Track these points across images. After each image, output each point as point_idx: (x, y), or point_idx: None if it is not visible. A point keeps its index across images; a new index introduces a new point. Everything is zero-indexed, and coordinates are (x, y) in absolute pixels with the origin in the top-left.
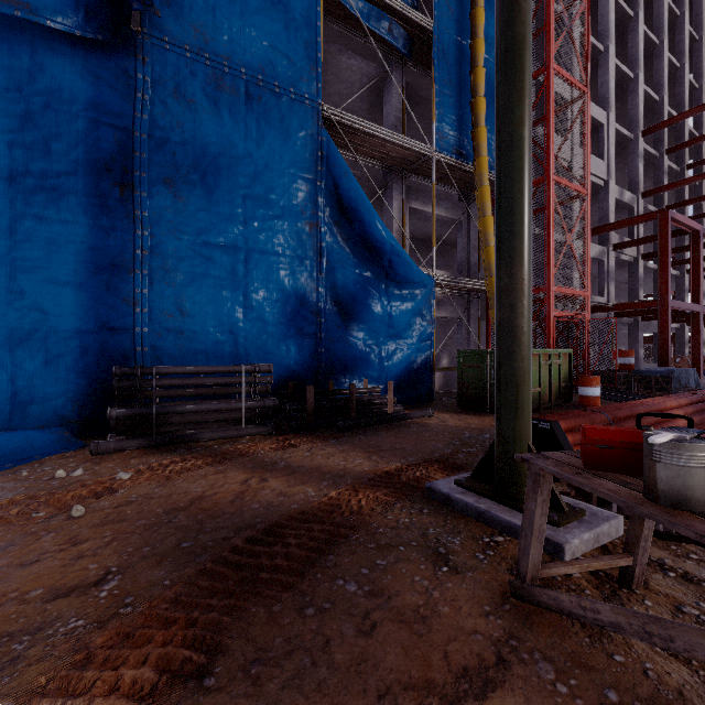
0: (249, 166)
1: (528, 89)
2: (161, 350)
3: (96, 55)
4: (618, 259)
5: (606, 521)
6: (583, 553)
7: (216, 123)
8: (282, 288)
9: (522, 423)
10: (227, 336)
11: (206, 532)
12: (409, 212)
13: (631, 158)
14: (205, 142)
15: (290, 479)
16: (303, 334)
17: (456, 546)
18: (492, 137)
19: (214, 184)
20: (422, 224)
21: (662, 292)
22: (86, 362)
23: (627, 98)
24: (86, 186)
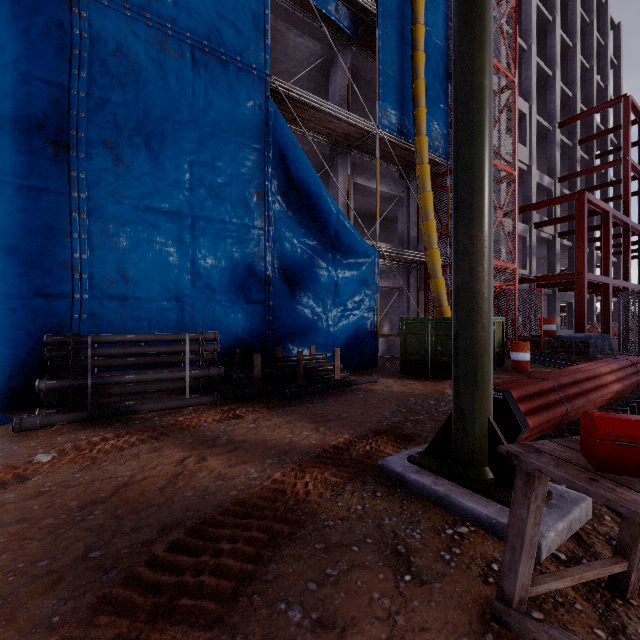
0: (195, 132)
1: (489, 35)
2: (100, 318)
3: (27, 5)
4: (538, 236)
5: (576, 505)
6: (558, 546)
7: (160, 87)
8: (229, 255)
9: (483, 397)
10: (172, 303)
11: (124, 534)
12: (353, 187)
13: (549, 146)
14: (149, 105)
15: (231, 457)
16: (251, 302)
17: (417, 543)
18: (431, 118)
19: (158, 148)
20: (365, 199)
21: (579, 266)
22: (16, 331)
23: (545, 93)
24: (16, 143)
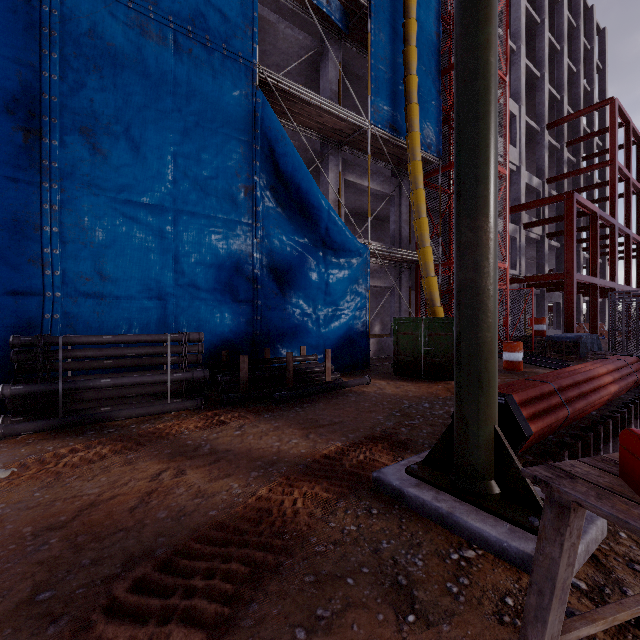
0: (179, 122)
1: (494, 8)
2: (75, 318)
3: None
4: (527, 237)
5: (591, 523)
6: (576, 573)
7: (141, 72)
8: (215, 252)
9: (489, 404)
10: (154, 302)
11: (82, 568)
12: (344, 185)
13: (538, 148)
14: (128, 91)
15: (213, 470)
16: (238, 301)
17: (420, 572)
18: (423, 115)
19: (138, 138)
20: (356, 198)
21: (568, 266)
22: None
23: (534, 95)
24: None
